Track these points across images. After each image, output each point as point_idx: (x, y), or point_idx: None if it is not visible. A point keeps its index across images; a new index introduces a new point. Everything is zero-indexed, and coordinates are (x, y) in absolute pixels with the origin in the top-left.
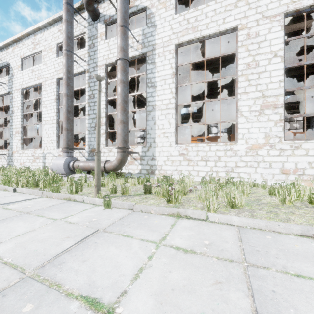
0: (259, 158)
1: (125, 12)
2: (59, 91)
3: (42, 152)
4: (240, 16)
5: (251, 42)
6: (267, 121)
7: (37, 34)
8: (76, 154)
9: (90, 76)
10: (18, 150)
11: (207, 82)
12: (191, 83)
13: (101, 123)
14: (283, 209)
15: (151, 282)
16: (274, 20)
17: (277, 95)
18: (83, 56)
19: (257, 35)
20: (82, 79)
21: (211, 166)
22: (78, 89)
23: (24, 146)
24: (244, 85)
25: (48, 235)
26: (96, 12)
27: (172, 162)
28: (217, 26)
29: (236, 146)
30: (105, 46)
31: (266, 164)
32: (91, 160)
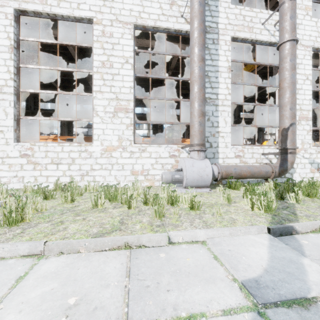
0: (113, 160)
1: None
2: None
3: None
4: (96, 9)
5: (106, 40)
6: (120, 124)
7: None
8: None
9: None
10: None
11: (61, 70)
12: (40, 66)
13: None
14: (83, 215)
15: None
16: (126, 27)
17: (128, 100)
18: None
19: (111, 35)
20: None
21: (63, 169)
22: None
23: None
24: (99, 83)
25: None
26: None
27: (10, 166)
28: (70, 8)
29: (91, 148)
30: None
31: (119, 166)
32: None
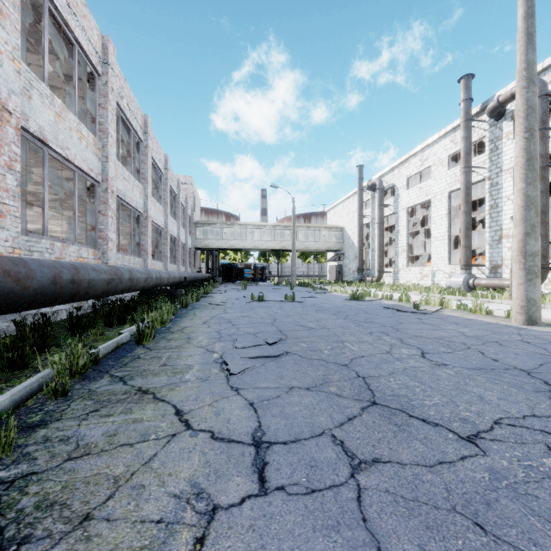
0: None
1: (543, 113)
2: (450, 204)
3: (430, 270)
4: None
5: None
6: None
7: (425, 150)
8: (472, 271)
9: (492, 183)
10: (404, 268)
11: None
12: None
13: (507, 235)
14: None
15: (544, 315)
16: None
17: None
18: (482, 163)
19: None
20: (479, 185)
21: None
22: (474, 199)
23: (409, 264)
24: None
25: (491, 307)
26: (501, 112)
27: None
28: None
29: None
30: (513, 147)
31: None
32: (494, 277)
